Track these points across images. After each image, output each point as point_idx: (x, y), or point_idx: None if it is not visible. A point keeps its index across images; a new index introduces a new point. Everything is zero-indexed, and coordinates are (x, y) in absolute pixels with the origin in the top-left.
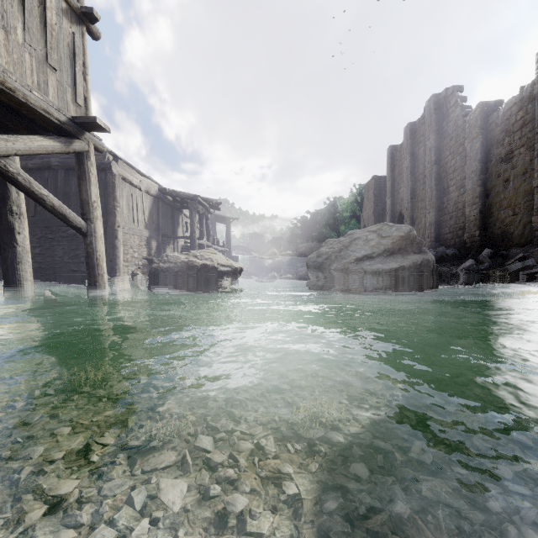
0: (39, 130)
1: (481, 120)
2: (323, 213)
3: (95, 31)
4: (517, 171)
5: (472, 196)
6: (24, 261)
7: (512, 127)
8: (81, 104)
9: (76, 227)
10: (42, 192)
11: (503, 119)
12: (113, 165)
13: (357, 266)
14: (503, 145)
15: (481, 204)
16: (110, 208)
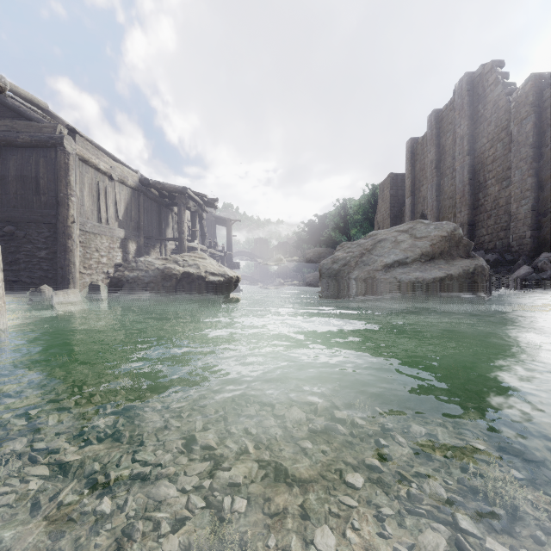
0: None
1: (533, 96)
2: (332, 216)
3: None
4: None
5: (520, 189)
6: None
7: None
8: None
9: None
10: None
11: None
12: (66, 140)
13: (387, 275)
14: None
15: (533, 198)
16: (61, 198)
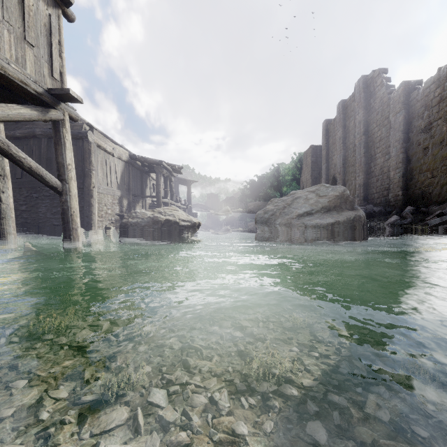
0: (19, 101)
1: (403, 97)
2: (268, 177)
3: (70, 14)
4: (435, 140)
5: (395, 161)
6: (8, 216)
7: (430, 102)
8: (56, 78)
9: (53, 186)
10: (20, 155)
11: (423, 96)
12: (89, 134)
13: (299, 221)
14: (423, 118)
15: (403, 168)
16: (86, 171)
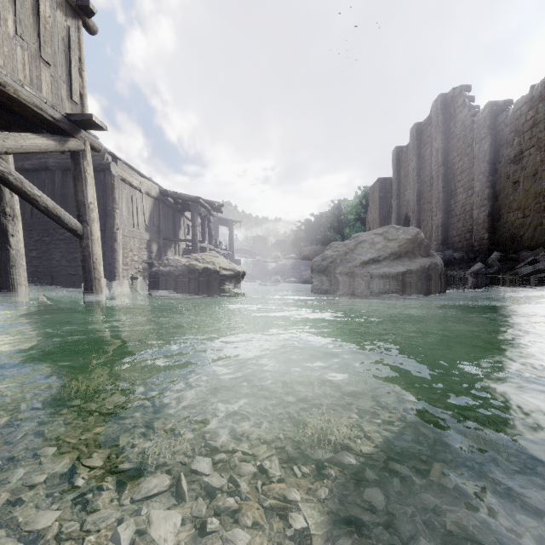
0: (32, 128)
1: (489, 120)
2: (327, 216)
3: (91, 25)
4: (527, 173)
5: (480, 198)
6: (18, 264)
7: (522, 127)
8: (76, 101)
9: (72, 229)
10: (35, 193)
11: (513, 119)
12: (112, 165)
13: (363, 270)
14: (513, 146)
15: (489, 206)
16: (109, 210)
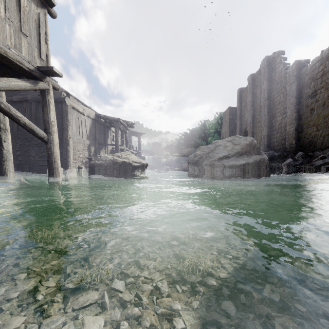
0: (16, 75)
1: (296, 72)
2: (197, 130)
3: (53, 12)
4: (319, 103)
5: (290, 119)
6: (8, 159)
7: (316, 76)
8: (43, 59)
9: (41, 137)
10: (17, 115)
11: (310, 71)
12: (66, 99)
13: (219, 163)
14: (310, 87)
15: (296, 124)
16: (64, 126)
